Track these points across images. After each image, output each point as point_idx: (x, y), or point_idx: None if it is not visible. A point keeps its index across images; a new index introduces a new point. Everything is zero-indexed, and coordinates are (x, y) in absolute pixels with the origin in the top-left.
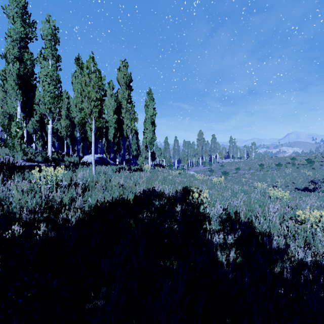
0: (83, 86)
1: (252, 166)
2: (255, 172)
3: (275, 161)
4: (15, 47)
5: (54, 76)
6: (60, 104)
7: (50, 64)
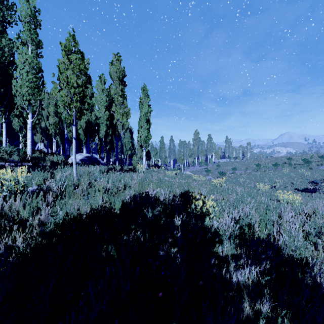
0: (61, 69)
1: (249, 166)
2: (252, 172)
3: (271, 161)
4: None
5: (34, 64)
6: (41, 96)
7: (30, 50)
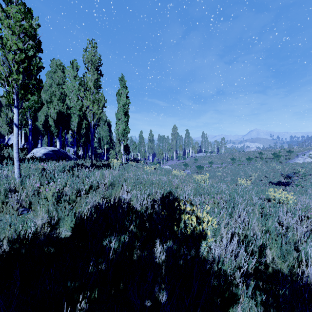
0: None
1: (224, 160)
2: (227, 166)
3: (244, 155)
4: None
5: None
6: None
7: None
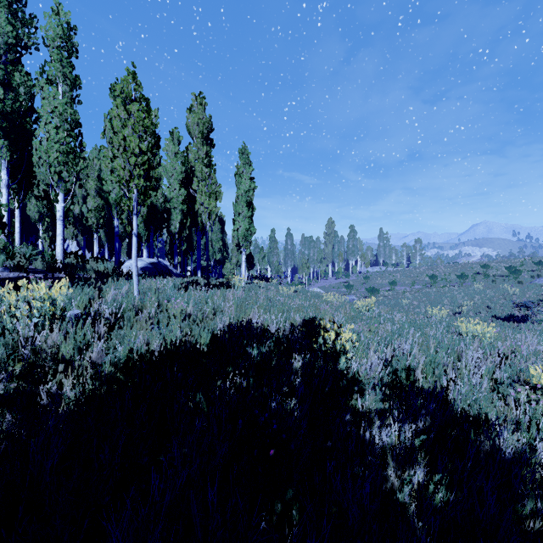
0: (115, 126)
1: (418, 278)
2: (422, 289)
3: (455, 271)
4: None
5: (68, 114)
6: (79, 166)
7: (61, 92)
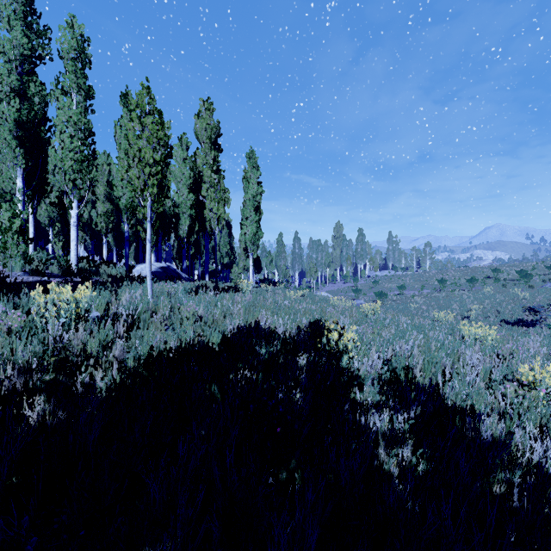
0: (130, 138)
1: (427, 282)
2: (432, 294)
3: (465, 275)
4: (13, 73)
5: (82, 124)
6: (92, 173)
7: (75, 102)
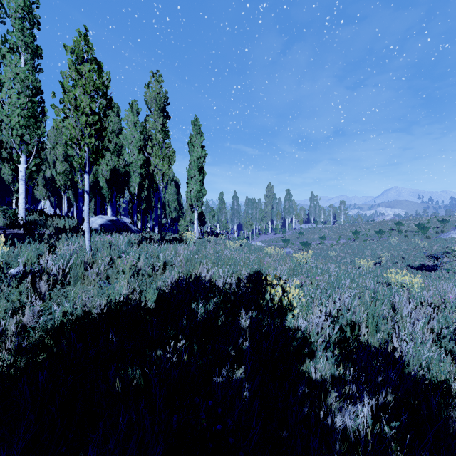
0: (66, 86)
1: (343, 234)
2: (347, 243)
3: (373, 227)
4: None
5: (29, 81)
6: (40, 130)
7: (23, 61)
